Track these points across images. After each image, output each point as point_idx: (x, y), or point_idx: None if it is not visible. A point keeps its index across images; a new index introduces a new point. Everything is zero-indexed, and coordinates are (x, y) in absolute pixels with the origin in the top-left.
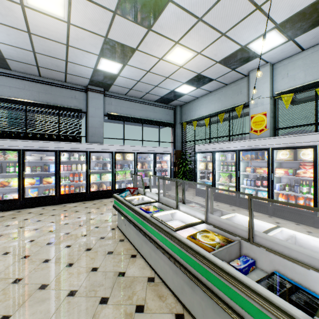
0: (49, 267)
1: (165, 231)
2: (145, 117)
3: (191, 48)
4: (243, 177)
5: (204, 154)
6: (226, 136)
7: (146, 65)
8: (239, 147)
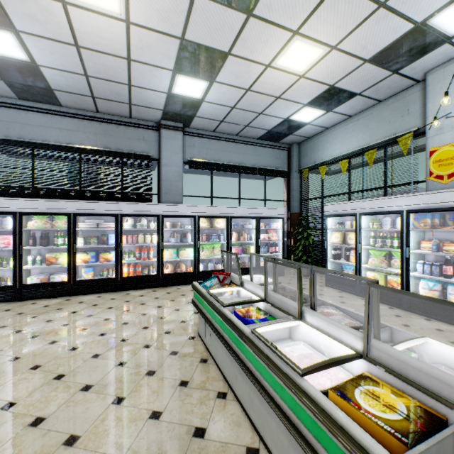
0: (87, 402)
1: (281, 370)
2: (244, 164)
3: (320, 40)
4: (416, 258)
5: (339, 218)
6: (378, 188)
7: (245, 79)
8: (407, 206)
